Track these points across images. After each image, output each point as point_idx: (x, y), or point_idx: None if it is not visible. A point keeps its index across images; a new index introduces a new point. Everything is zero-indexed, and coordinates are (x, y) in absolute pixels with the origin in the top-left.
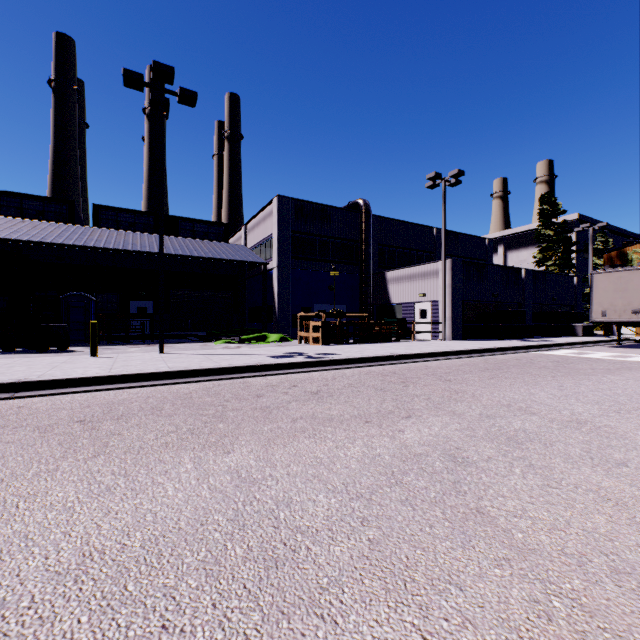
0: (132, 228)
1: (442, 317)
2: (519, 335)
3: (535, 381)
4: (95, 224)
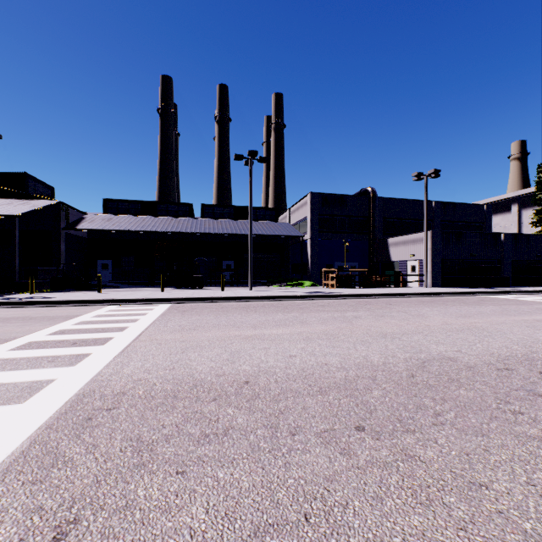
0: (221, 216)
1: (424, 271)
2: (493, 285)
3: (437, 306)
4: (202, 216)
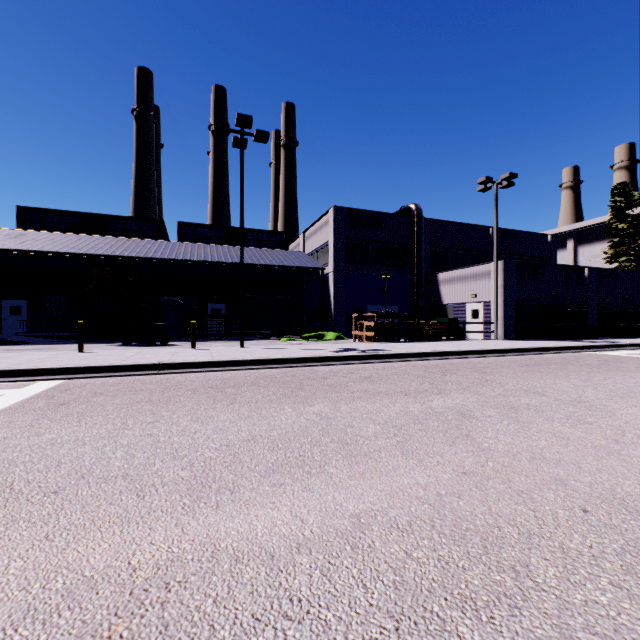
0: (208, 240)
1: (494, 317)
2: (580, 336)
3: (566, 375)
4: (179, 238)
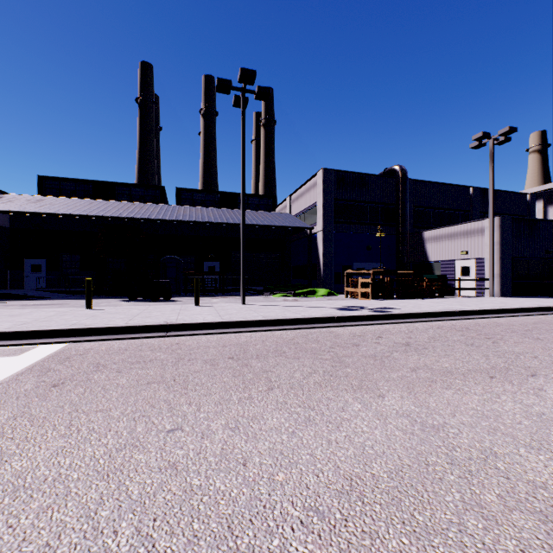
0: (203, 204)
1: (489, 274)
2: None
3: None
4: (178, 203)
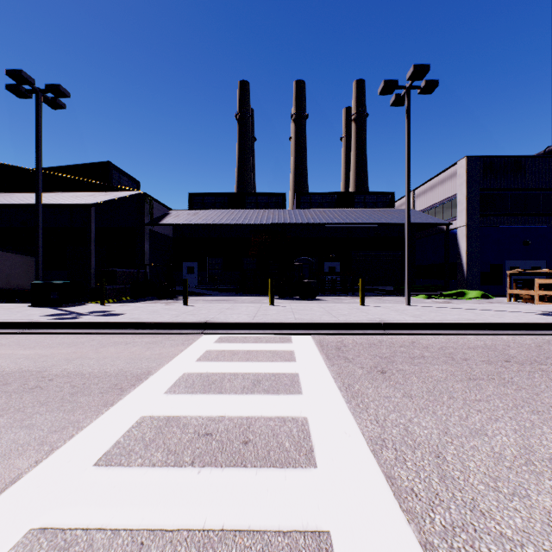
0: (320, 206)
1: None
2: None
3: None
4: (297, 207)
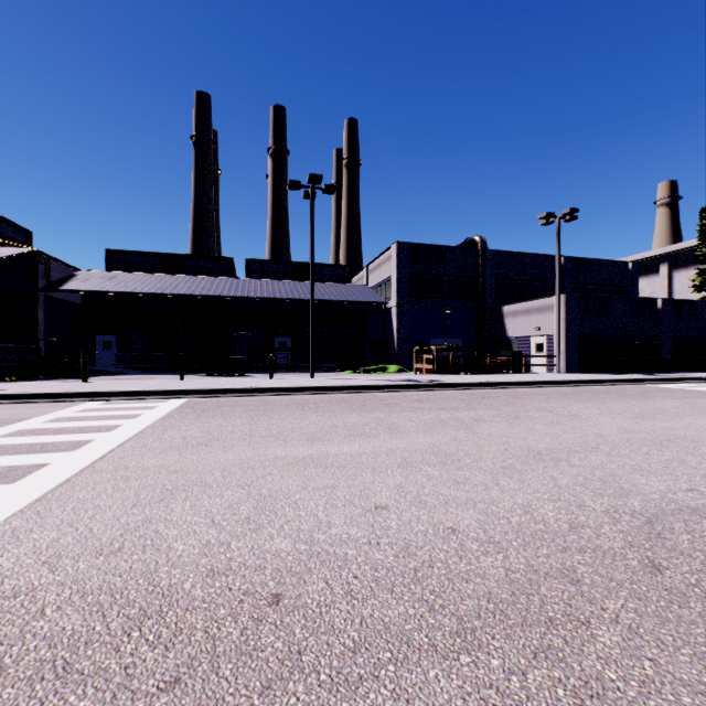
0: (274, 276)
1: (555, 351)
2: (649, 369)
3: (590, 400)
4: (247, 275)
